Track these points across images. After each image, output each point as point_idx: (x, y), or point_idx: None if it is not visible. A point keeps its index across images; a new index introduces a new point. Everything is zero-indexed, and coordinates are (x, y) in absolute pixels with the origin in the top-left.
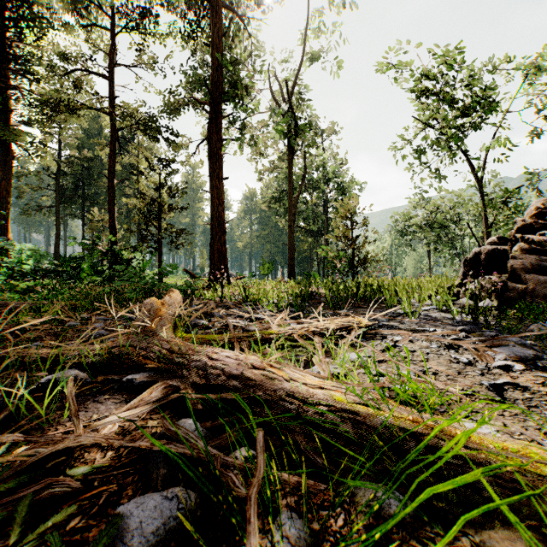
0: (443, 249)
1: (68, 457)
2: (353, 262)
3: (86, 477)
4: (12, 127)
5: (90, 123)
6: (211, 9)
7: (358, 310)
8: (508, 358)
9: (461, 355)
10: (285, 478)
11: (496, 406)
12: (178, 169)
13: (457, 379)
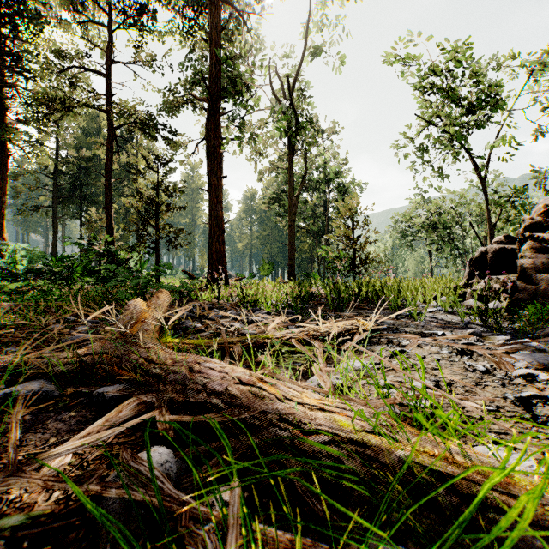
0: (444, 250)
1: (2, 500)
2: (354, 263)
3: (16, 532)
4: (7, 125)
5: (88, 122)
6: (209, 4)
7: (360, 312)
8: (529, 366)
9: (475, 361)
10: (275, 535)
11: (526, 425)
12: (176, 168)
13: (476, 391)
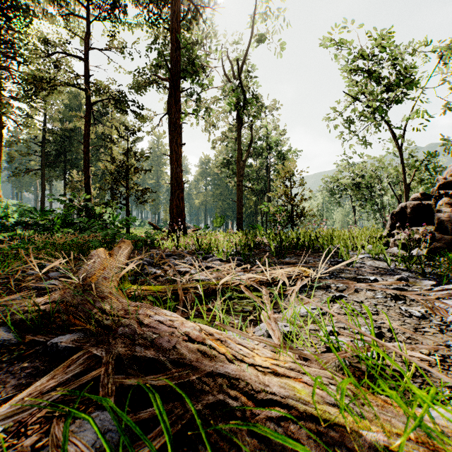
0: (366, 206)
1: None
2: (292, 216)
3: None
4: (1, 101)
5: (71, 100)
6: None
7: (299, 258)
8: None
9: (409, 306)
10: None
11: None
12: (143, 137)
13: (417, 338)
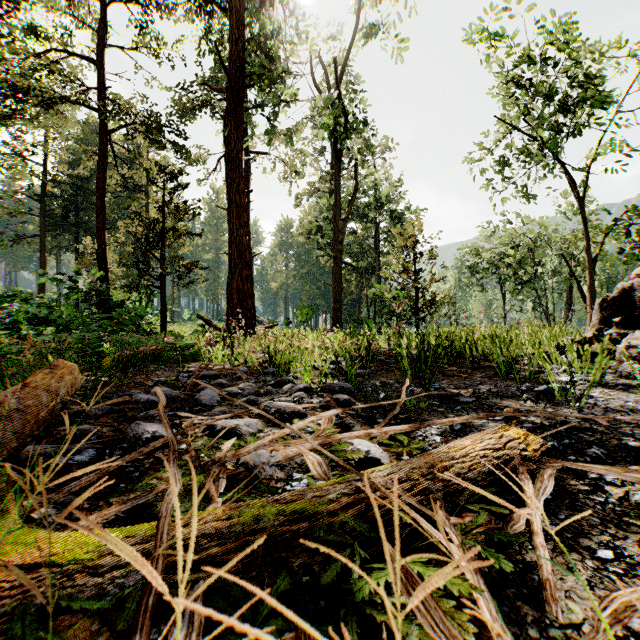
0: (520, 291)
1: None
2: (417, 306)
3: None
4: None
5: (88, 135)
6: None
7: (456, 383)
8: None
9: None
10: None
11: None
12: (187, 183)
13: None
